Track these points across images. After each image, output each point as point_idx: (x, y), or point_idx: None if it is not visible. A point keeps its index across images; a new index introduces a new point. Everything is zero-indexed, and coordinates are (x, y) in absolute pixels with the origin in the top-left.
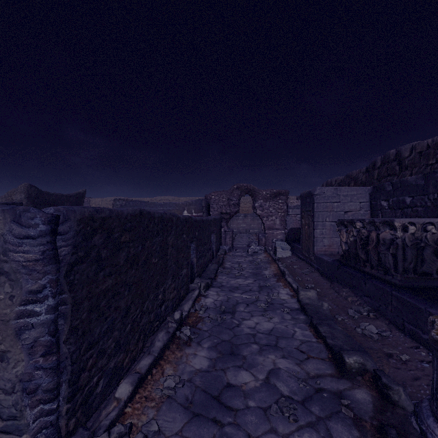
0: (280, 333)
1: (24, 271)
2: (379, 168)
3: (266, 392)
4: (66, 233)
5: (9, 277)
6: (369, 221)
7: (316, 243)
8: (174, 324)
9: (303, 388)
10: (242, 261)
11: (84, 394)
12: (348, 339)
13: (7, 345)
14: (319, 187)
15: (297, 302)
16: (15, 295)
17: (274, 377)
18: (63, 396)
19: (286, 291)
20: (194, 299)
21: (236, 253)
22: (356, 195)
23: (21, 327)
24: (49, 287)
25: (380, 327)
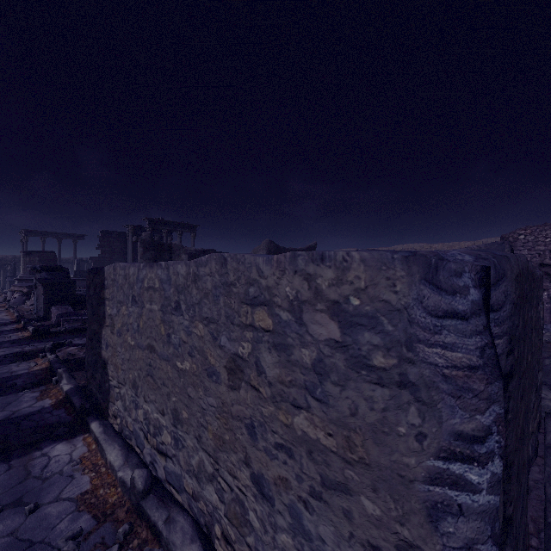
0: None
1: (446, 387)
2: None
3: None
4: (499, 306)
5: (417, 394)
6: None
7: None
8: None
9: None
10: None
11: None
12: None
13: (414, 532)
14: None
15: None
16: (426, 435)
17: None
18: None
19: None
20: None
21: None
22: None
23: (435, 502)
24: (495, 433)
25: None
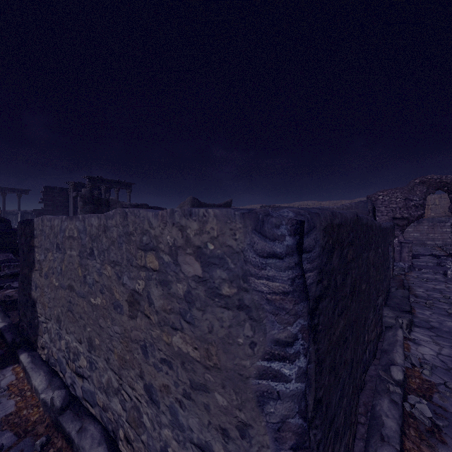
0: None
1: (269, 308)
2: None
3: None
4: (311, 249)
5: (250, 314)
6: None
7: None
8: (398, 389)
9: None
10: (444, 289)
11: None
12: None
13: (248, 415)
14: None
15: None
16: (256, 343)
17: None
18: None
19: None
20: (403, 345)
21: (423, 274)
22: None
23: (263, 392)
24: (300, 339)
25: None
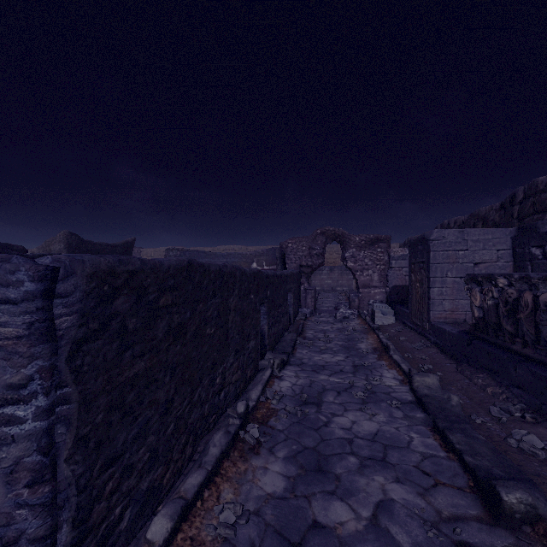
0: (389, 440)
1: (0, 354)
2: (521, 203)
3: (375, 542)
4: (69, 294)
5: None
6: (521, 276)
7: (433, 307)
8: (237, 420)
9: (434, 539)
10: (328, 329)
11: (99, 535)
12: (498, 456)
13: None
14: (438, 230)
15: (410, 391)
16: None
17: (385, 515)
18: (63, 543)
19: (392, 373)
20: (265, 382)
21: (320, 318)
22: (491, 240)
23: None
24: (39, 379)
25: (545, 438)
